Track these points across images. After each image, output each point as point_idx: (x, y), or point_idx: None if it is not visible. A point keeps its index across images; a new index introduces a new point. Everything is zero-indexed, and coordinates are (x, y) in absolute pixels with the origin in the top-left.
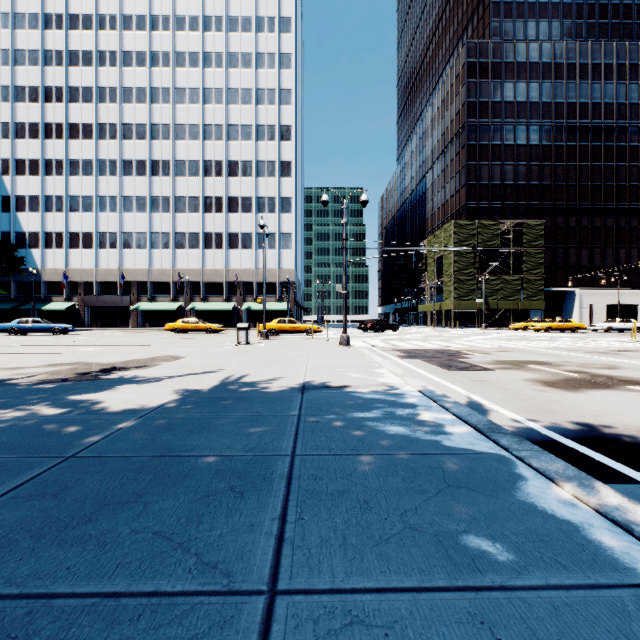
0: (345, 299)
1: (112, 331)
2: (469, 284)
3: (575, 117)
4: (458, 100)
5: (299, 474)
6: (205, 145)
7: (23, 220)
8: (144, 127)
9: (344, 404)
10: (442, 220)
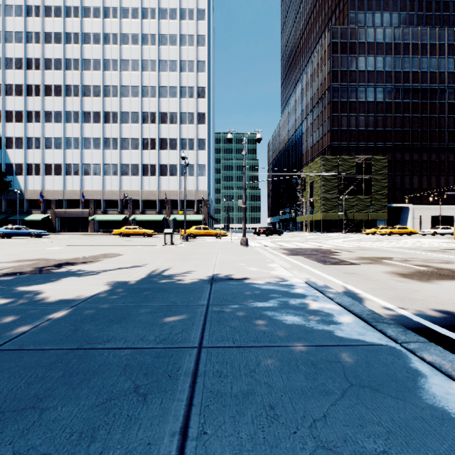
0: (244, 211)
1: (75, 235)
2: (333, 201)
3: (409, 82)
4: (325, 69)
5: (204, 370)
6: (143, 101)
7: (11, 155)
8: (99, 88)
9: (245, 294)
10: (313, 155)
